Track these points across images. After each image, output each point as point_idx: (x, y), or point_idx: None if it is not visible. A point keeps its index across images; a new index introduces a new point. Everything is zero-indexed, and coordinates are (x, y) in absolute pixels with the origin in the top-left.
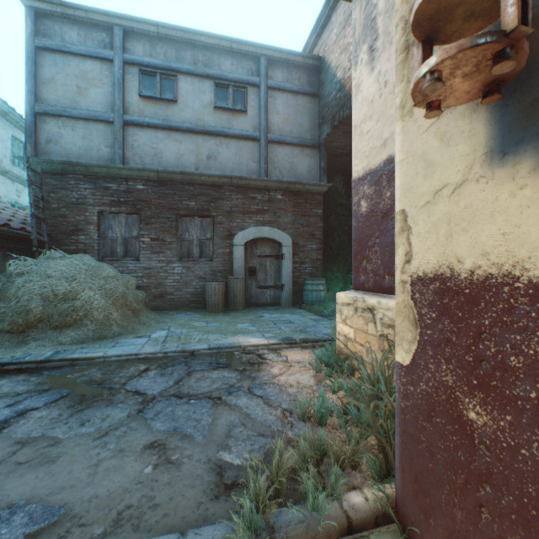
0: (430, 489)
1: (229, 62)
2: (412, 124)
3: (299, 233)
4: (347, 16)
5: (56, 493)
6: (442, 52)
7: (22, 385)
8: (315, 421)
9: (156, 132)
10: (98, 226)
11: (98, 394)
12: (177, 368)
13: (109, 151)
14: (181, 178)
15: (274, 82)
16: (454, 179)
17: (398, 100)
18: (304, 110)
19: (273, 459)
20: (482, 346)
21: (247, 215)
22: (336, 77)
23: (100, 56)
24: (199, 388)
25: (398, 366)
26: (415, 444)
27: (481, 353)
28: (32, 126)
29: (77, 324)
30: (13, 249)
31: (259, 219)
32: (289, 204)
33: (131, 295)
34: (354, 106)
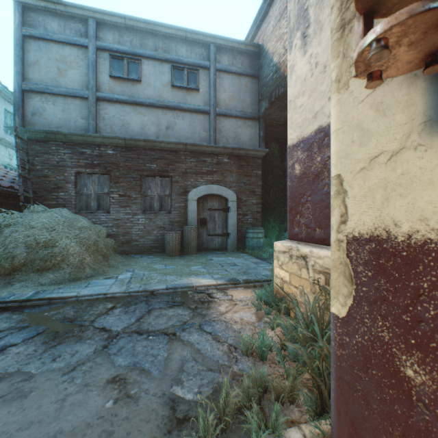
0: (366, 435)
1: (184, 49)
2: (347, 96)
3: (242, 190)
4: (282, 11)
5: (24, 428)
6: (391, 18)
7: (5, 322)
8: (257, 356)
9: (123, 106)
10: (75, 185)
11: (70, 331)
12: (139, 306)
13: (84, 122)
14: (144, 144)
15: (222, 65)
16: (390, 147)
17: (334, 74)
18: (246, 89)
19: (220, 396)
20: (420, 308)
21: (199, 175)
22: (273, 62)
23: (77, 43)
24: (157, 325)
25: (334, 317)
26: (351, 391)
27: (419, 314)
28: (20, 101)
29: (55, 268)
30: (4, 204)
31: (209, 178)
32: (234, 166)
33: (102, 242)
34: (289, 84)
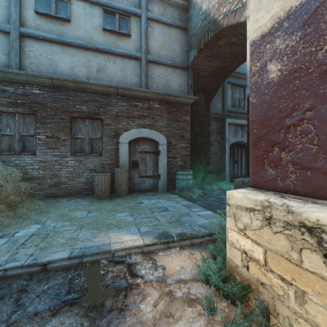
0: None
1: None
2: None
3: (172, 135)
4: None
5: None
6: None
7: None
8: None
9: (51, 45)
10: None
11: None
12: None
13: (6, 58)
14: (74, 85)
15: (153, 14)
16: None
17: None
18: (176, 39)
19: None
20: None
21: (130, 119)
22: (202, 10)
23: None
24: None
25: None
26: None
27: None
28: None
29: None
30: None
31: (141, 122)
32: (164, 111)
33: (9, 187)
34: None
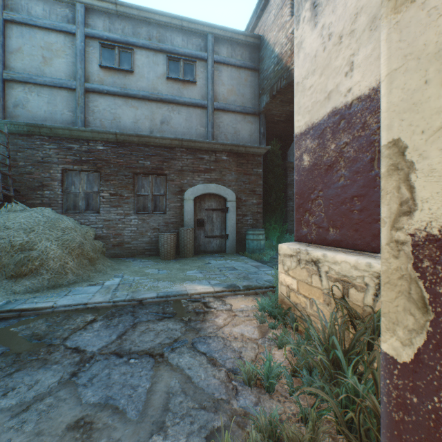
0: None
1: (180, 39)
2: (415, 11)
3: (242, 190)
4: None
5: None
6: None
7: None
8: (261, 385)
9: (114, 99)
10: (61, 183)
11: (35, 352)
12: (123, 319)
13: (71, 115)
14: (137, 140)
15: (220, 57)
16: None
17: None
18: (246, 82)
19: None
20: None
21: (196, 173)
22: (274, 53)
23: (63, 30)
24: (141, 344)
25: (388, 360)
26: None
27: None
28: (0, 91)
29: (32, 273)
30: None
31: (207, 177)
32: (233, 164)
33: (88, 245)
34: (296, 64)
